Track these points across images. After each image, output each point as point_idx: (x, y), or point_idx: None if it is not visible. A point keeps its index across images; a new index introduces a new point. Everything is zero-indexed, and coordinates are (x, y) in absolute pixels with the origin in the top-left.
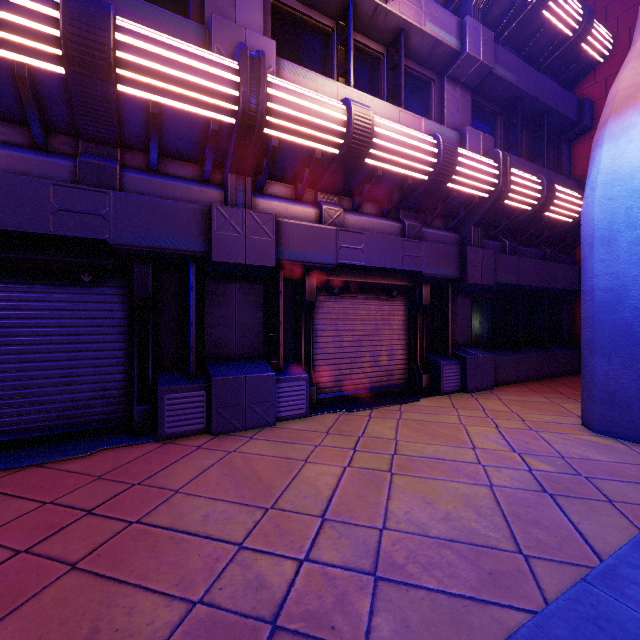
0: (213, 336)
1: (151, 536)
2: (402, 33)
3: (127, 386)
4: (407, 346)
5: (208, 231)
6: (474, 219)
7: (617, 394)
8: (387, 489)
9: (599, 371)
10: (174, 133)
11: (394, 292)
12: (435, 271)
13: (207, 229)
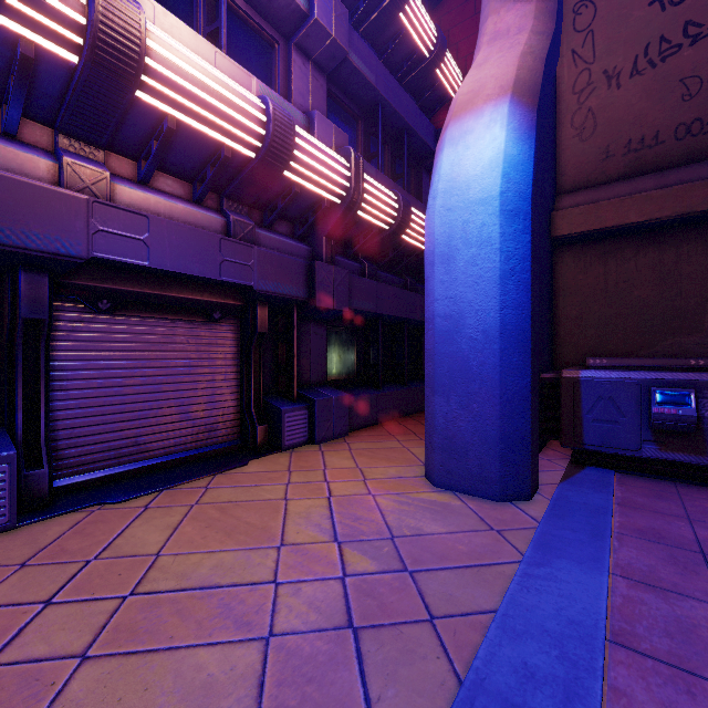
0: None
1: None
2: None
3: None
4: (239, 388)
5: None
6: (326, 229)
7: (455, 439)
8: None
9: (439, 413)
10: None
11: (216, 313)
12: (273, 288)
13: None
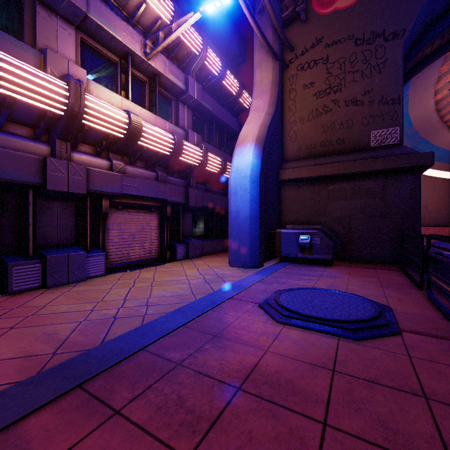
0: (42, 232)
1: (45, 316)
2: (157, 76)
3: None
4: (160, 237)
5: (43, 171)
6: (192, 174)
7: (237, 251)
8: (150, 290)
9: (233, 243)
10: (19, 111)
11: (153, 209)
12: (174, 199)
13: (42, 170)
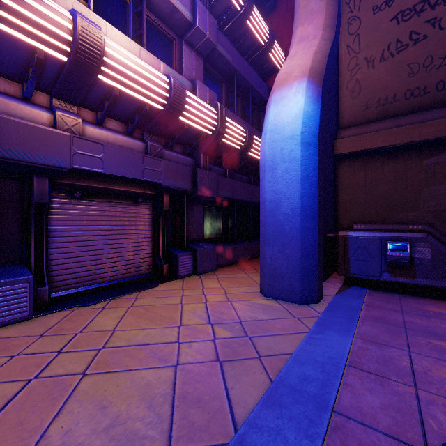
0: None
1: None
2: None
3: None
4: (152, 242)
5: None
6: (203, 149)
7: (276, 270)
8: (64, 401)
9: (268, 255)
10: None
11: (139, 199)
12: (172, 184)
13: None
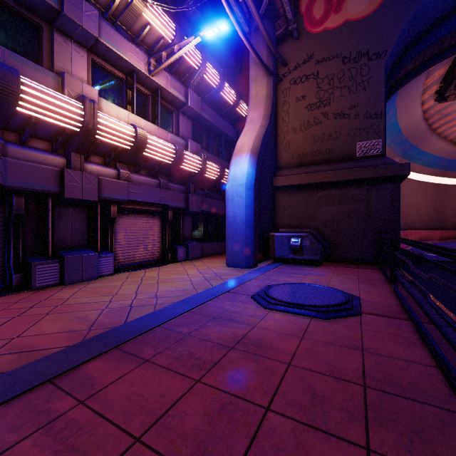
0: (58, 236)
1: (72, 306)
2: (159, 90)
3: (2, 265)
4: (162, 240)
5: (61, 181)
6: (192, 181)
7: (234, 252)
8: (157, 286)
9: (230, 245)
10: (40, 128)
11: (155, 214)
12: (175, 204)
13: (60, 180)
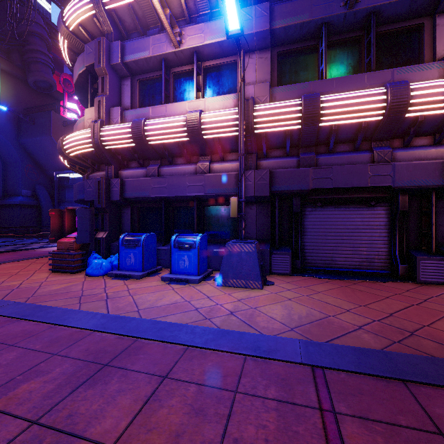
0: (441, 231)
1: None
2: None
3: (389, 254)
4: None
5: None
6: None
7: None
8: None
9: None
10: (424, 125)
11: None
12: None
13: None
